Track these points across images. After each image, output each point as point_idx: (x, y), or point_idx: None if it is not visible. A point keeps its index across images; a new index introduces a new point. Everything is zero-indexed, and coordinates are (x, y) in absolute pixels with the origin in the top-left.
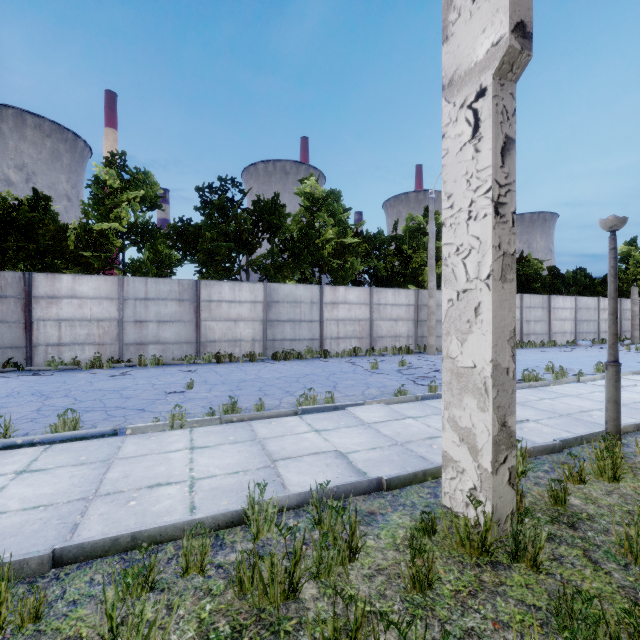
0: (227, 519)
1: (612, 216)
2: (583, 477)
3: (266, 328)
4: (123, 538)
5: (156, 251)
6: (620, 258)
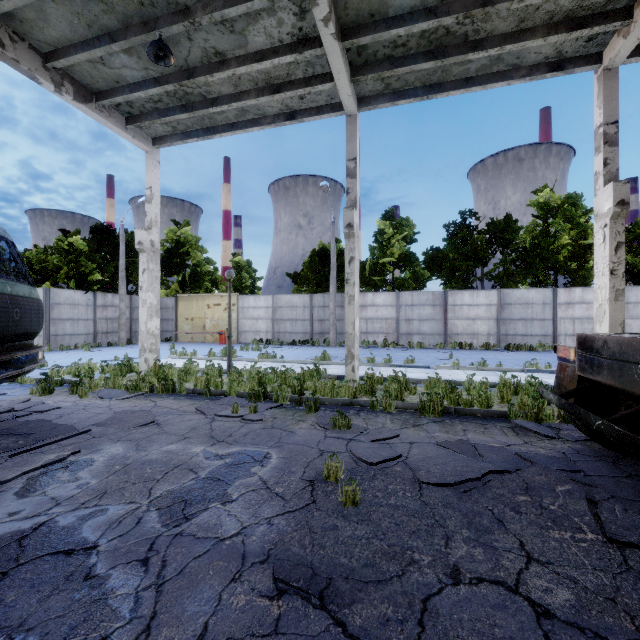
0: (491, 384)
1: None
2: None
3: (499, 325)
4: (458, 382)
5: (414, 272)
6: None
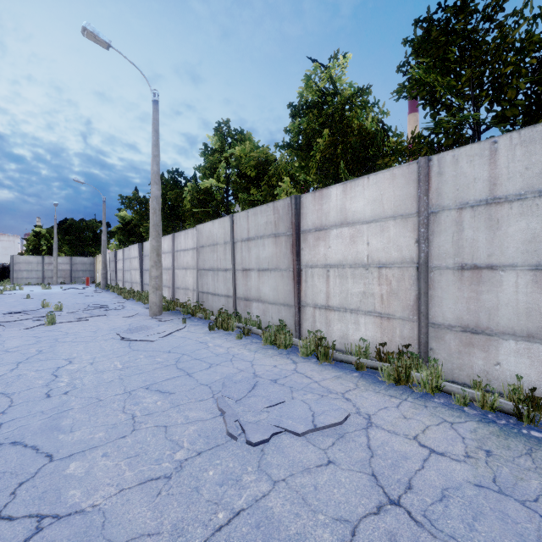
0: None
1: None
2: None
3: (141, 275)
4: None
5: None
6: None
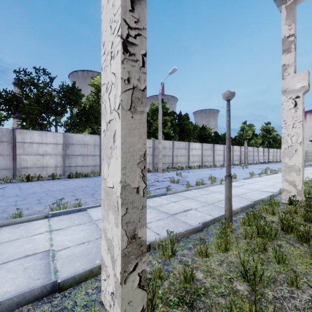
0: None
1: (227, 91)
2: (208, 253)
3: (65, 159)
4: None
5: None
6: (241, 129)
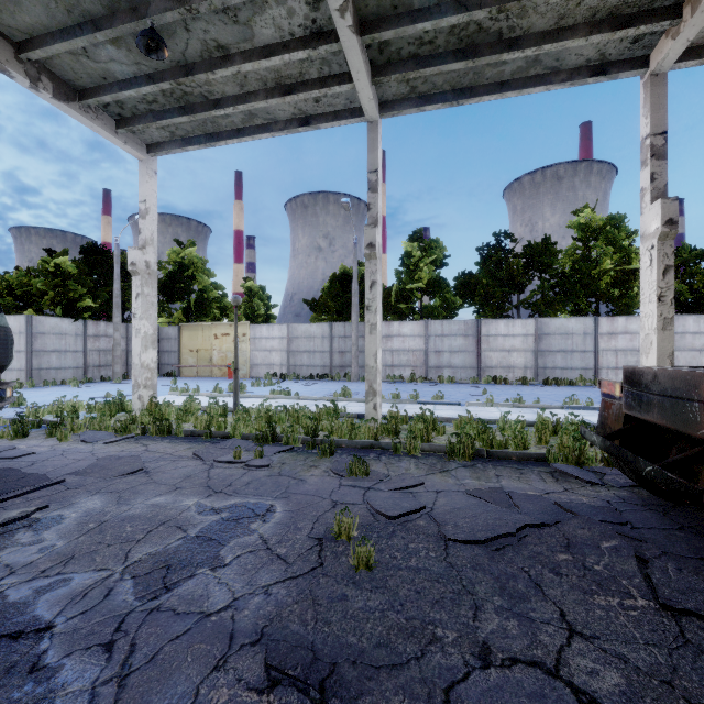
0: (528, 423)
1: None
2: None
3: (537, 357)
4: (492, 420)
5: (444, 299)
6: None
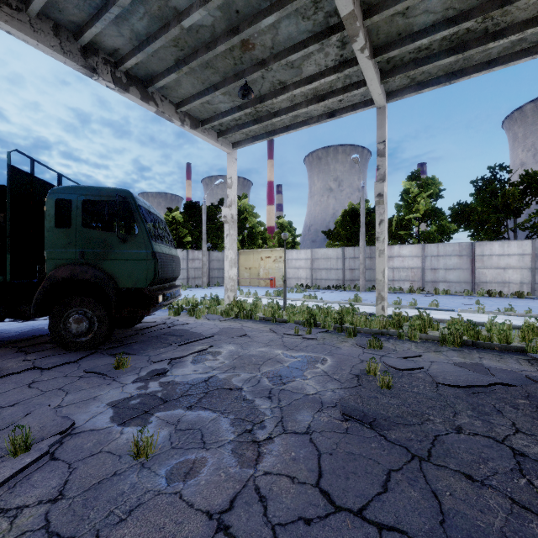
0: (515, 327)
1: None
2: None
3: (534, 274)
4: (481, 323)
5: (440, 225)
6: None
